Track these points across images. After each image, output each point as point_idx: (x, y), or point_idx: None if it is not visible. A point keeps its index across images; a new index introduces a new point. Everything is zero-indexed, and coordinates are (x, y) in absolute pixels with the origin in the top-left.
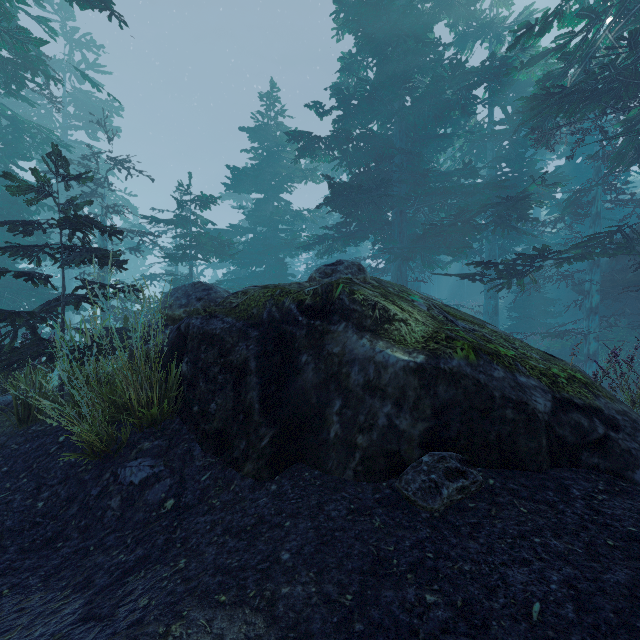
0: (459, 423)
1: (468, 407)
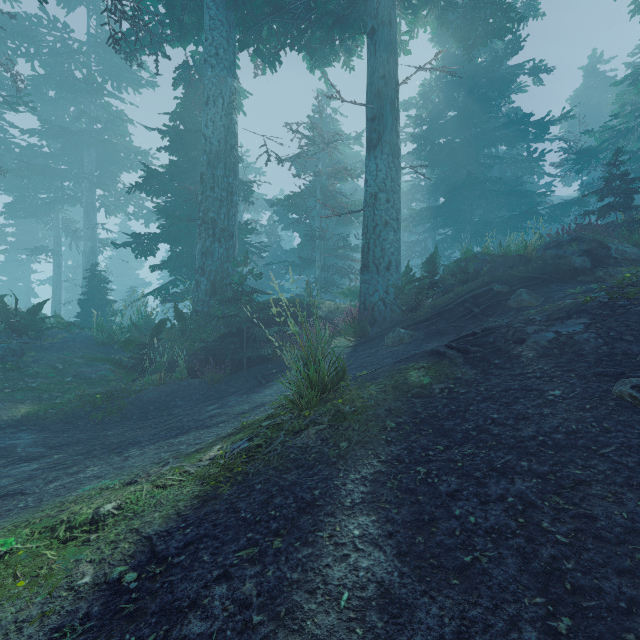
0: None
1: None
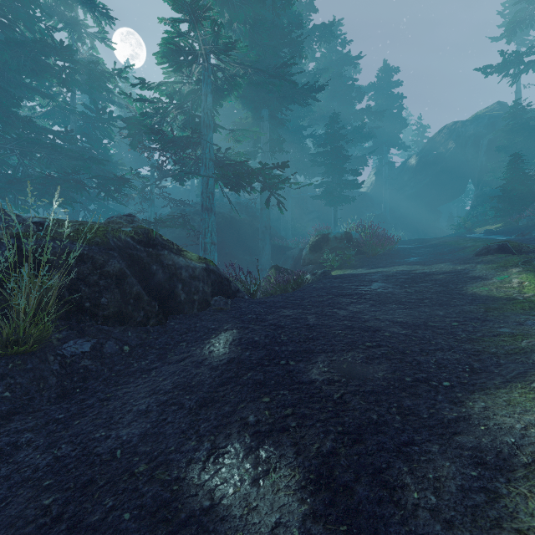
0: (217, 287)
1: (218, 281)
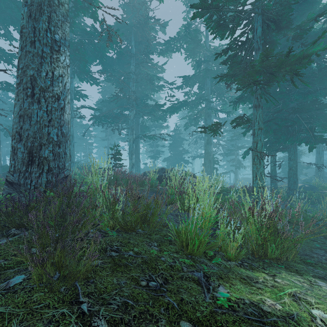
0: None
1: None
